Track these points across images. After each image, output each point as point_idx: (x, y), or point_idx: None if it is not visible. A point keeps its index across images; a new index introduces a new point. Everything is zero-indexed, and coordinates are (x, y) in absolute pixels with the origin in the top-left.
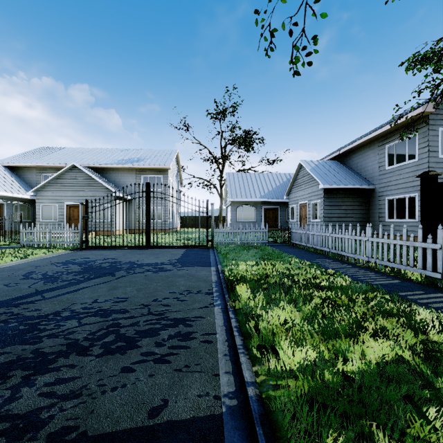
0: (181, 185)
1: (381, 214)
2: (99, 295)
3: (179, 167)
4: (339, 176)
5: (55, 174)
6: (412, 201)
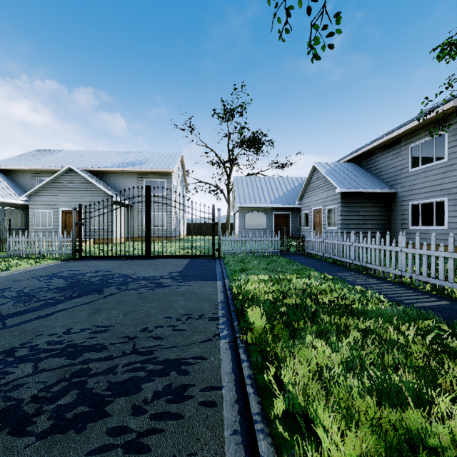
0: (186, 190)
1: (403, 221)
2: (75, 321)
3: (184, 171)
4: (357, 180)
5: (50, 178)
6: (441, 206)
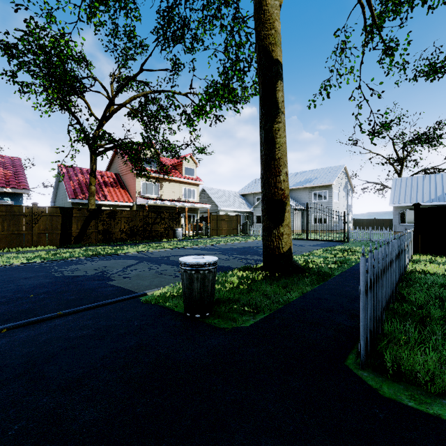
0: (352, 192)
1: None
2: None
3: (348, 178)
4: None
5: None
6: None
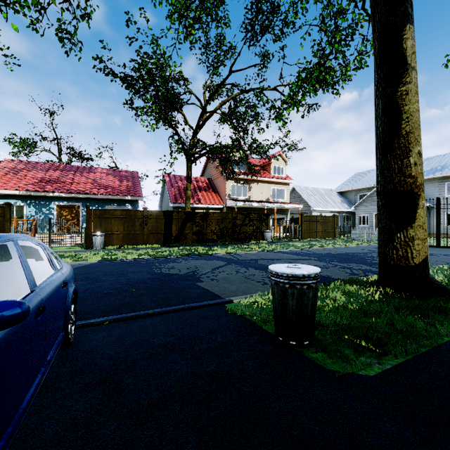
0: None
1: None
2: None
3: None
4: None
5: (367, 194)
6: None
